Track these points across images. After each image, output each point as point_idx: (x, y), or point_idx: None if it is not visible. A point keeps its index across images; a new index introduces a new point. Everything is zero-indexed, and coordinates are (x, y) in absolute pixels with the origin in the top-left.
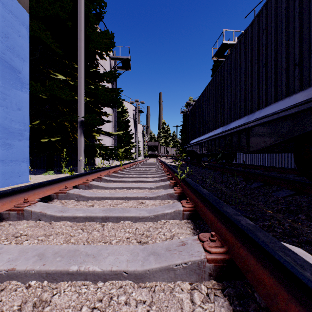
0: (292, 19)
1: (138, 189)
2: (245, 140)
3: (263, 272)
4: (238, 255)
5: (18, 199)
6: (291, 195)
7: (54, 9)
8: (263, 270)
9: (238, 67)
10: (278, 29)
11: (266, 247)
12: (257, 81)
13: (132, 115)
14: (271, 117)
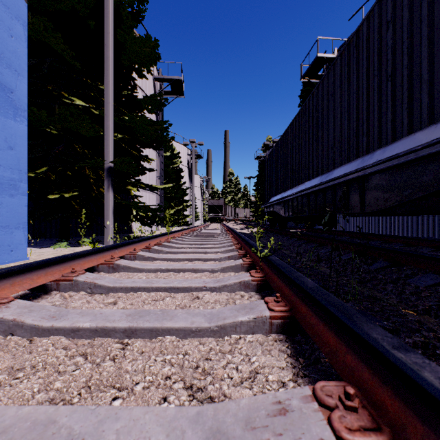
0: None
1: (192, 272)
2: (358, 195)
3: None
4: None
5: None
6: None
7: (69, 0)
8: None
9: (345, 84)
10: (413, 18)
11: None
12: (377, 104)
13: (187, 161)
14: (404, 157)
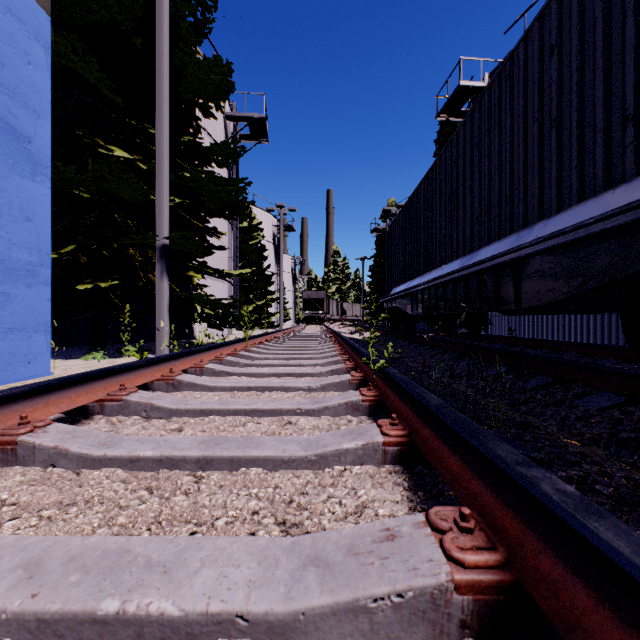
0: (618, 19)
1: (281, 391)
2: (513, 286)
3: (625, 638)
4: (538, 575)
5: (8, 417)
6: (619, 405)
7: (106, 10)
8: (621, 633)
9: (495, 129)
10: (585, 43)
11: (636, 571)
12: (537, 159)
13: (272, 235)
14: (571, 234)
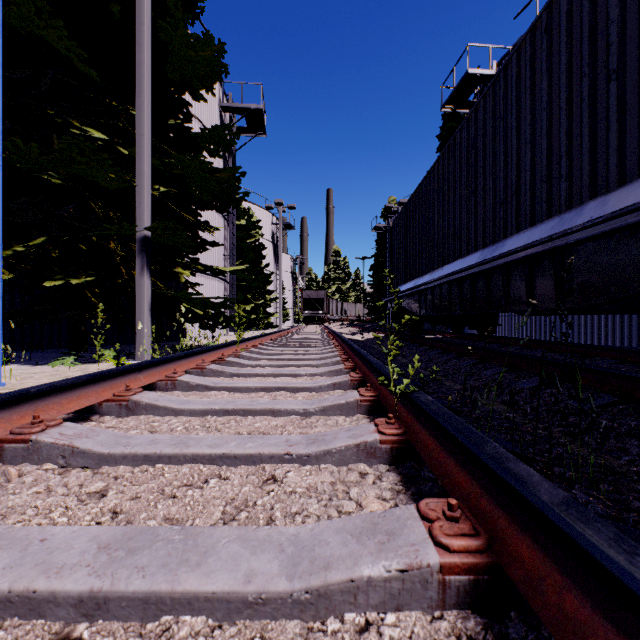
0: None
1: (269, 415)
2: (553, 280)
3: None
4: None
5: None
6: None
7: None
8: None
9: (526, 96)
10: None
11: None
12: (588, 123)
13: (271, 234)
14: None
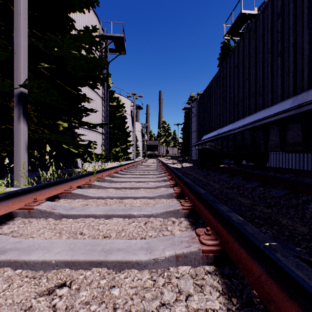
0: None
1: None
2: None
3: None
4: None
5: None
6: None
7: None
8: None
9: None
10: None
11: None
12: None
13: (130, 111)
14: None
